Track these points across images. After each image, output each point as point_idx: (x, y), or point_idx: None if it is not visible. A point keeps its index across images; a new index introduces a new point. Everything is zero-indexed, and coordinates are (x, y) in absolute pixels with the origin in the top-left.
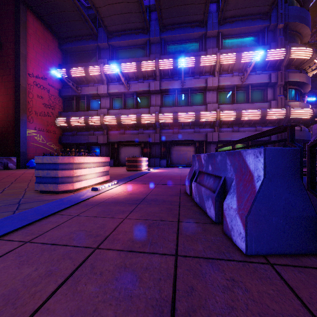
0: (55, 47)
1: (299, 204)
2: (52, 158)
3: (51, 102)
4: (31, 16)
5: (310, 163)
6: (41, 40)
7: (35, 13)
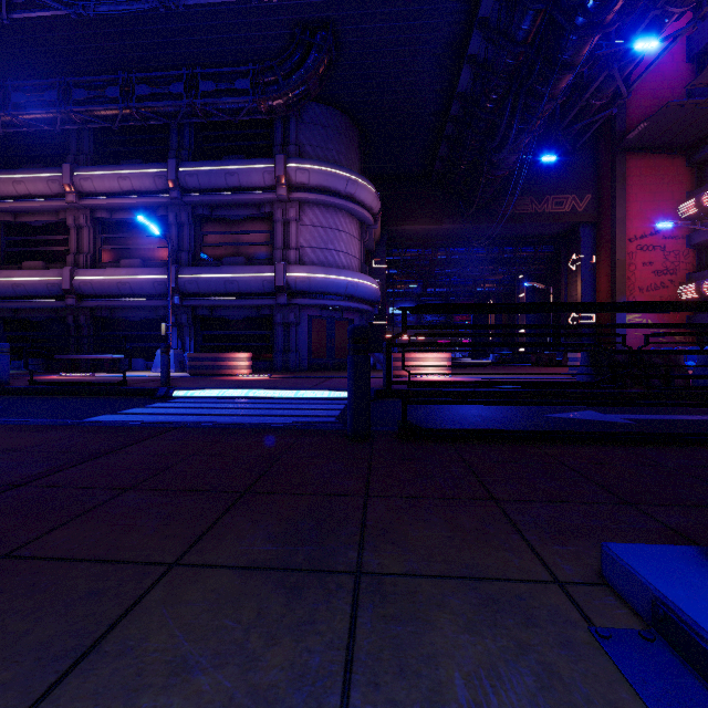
0: (677, 169)
1: (589, 370)
2: (575, 354)
3: (668, 265)
4: (633, 157)
5: (628, 357)
6: (649, 179)
7: (637, 149)
